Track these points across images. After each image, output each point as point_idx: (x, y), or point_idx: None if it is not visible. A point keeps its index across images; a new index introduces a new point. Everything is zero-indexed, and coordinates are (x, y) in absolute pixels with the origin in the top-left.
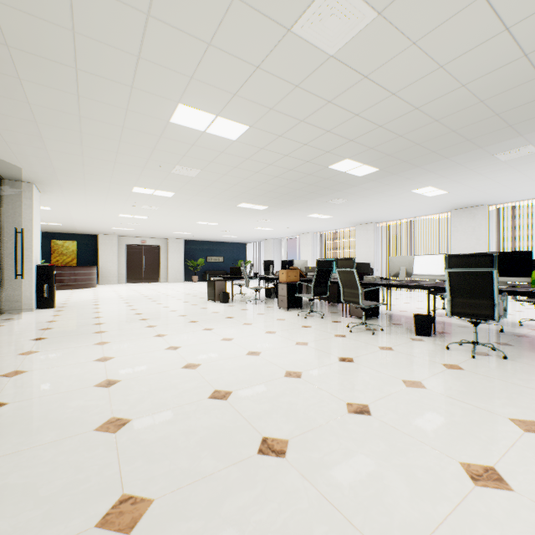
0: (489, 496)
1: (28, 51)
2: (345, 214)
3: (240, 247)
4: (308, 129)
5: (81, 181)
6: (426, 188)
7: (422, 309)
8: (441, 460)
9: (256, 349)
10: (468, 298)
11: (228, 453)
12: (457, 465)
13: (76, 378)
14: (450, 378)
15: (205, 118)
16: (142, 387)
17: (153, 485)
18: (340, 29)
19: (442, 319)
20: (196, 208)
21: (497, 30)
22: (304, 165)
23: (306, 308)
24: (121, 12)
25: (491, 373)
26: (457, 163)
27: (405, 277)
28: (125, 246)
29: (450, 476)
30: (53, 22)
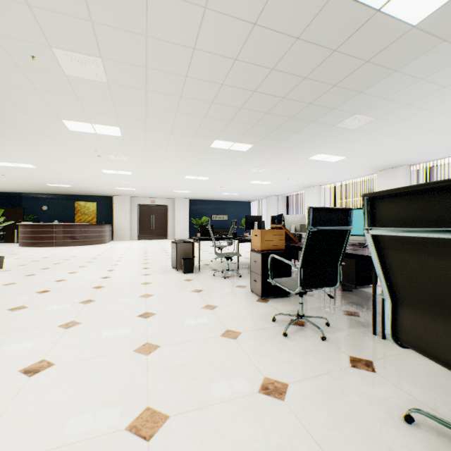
0: None
1: None
2: (364, 151)
3: (244, 206)
4: None
5: None
6: None
7: None
8: None
9: None
10: None
11: None
12: None
13: None
14: None
15: None
16: None
17: None
18: None
19: None
20: (166, 155)
21: None
22: None
23: None
24: None
25: None
26: None
27: None
28: (137, 206)
29: None
30: None
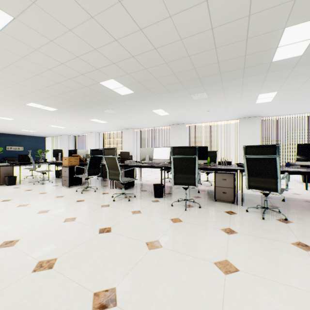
0: None
1: None
2: (115, 121)
3: (40, 140)
4: (78, 42)
5: None
6: (160, 110)
7: (158, 179)
8: None
9: (15, 237)
10: (183, 173)
11: None
12: None
13: None
14: (176, 231)
15: None
16: None
17: None
18: None
19: (168, 184)
20: None
21: None
22: (80, 76)
23: (85, 184)
24: None
25: (196, 220)
26: (175, 96)
27: (148, 160)
28: None
29: None
30: None
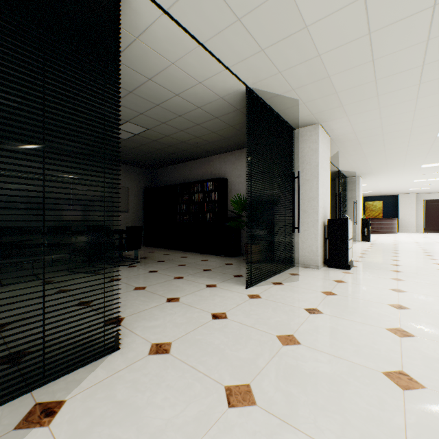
0: None
1: (366, 143)
2: None
3: None
4: None
5: (384, 170)
6: None
7: None
8: None
9: None
10: None
11: (437, 283)
12: None
13: (383, 262)
14: None
15: None
16: (411, 268)
17: (405, 279)
18: None
19: None
20: None
21: None
22: None
23: None
24: (400, 124)
25: None
26: None
27: None
28: (422, 201)
29: None
30: (375, 135)
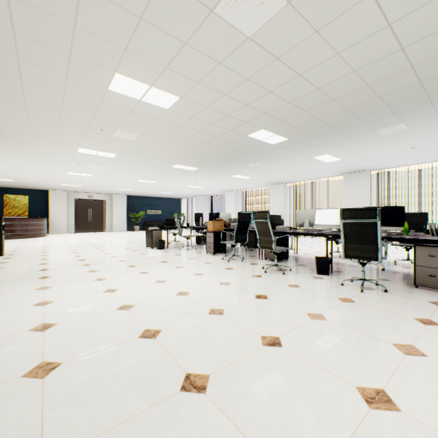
0: (381, 418)
1: None
2: (261, 175)
3: (175, 202)
4: (230, 102)
5: (28, 141)
6: (324, 155)
7: (321, 252)
8: (341, 385)
9: (185, 290)
10: (358, 243)
11: (153, 392)
12: (354, 389)
13: (12, 323)
14: (345, 310)
15: (140, 87)
16: (77, 329)
17: (74, 432)
18: (256, 14)
19: (337, 260)
20: (136, 168)
21: (382, 25)
22: (228, 133)
23: (229, 252)
24: None
25: (376, 304)
26: (348, 136)
27: (308, 226)
28: (74, 200)
29: (348, 401)
30: None
